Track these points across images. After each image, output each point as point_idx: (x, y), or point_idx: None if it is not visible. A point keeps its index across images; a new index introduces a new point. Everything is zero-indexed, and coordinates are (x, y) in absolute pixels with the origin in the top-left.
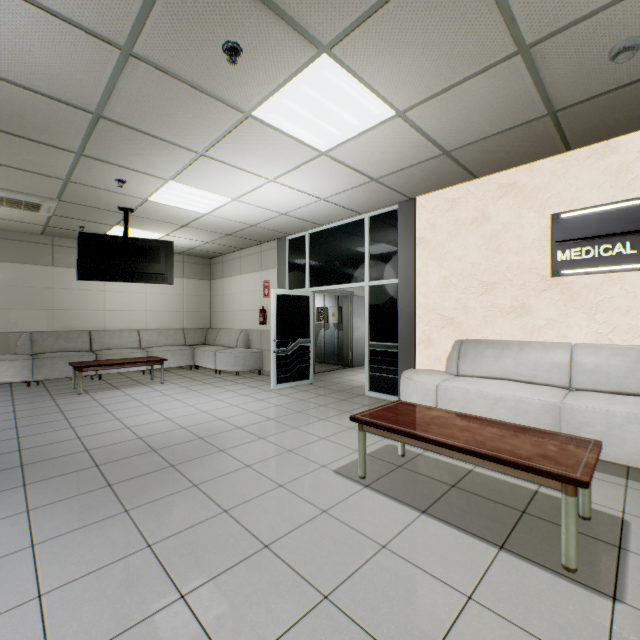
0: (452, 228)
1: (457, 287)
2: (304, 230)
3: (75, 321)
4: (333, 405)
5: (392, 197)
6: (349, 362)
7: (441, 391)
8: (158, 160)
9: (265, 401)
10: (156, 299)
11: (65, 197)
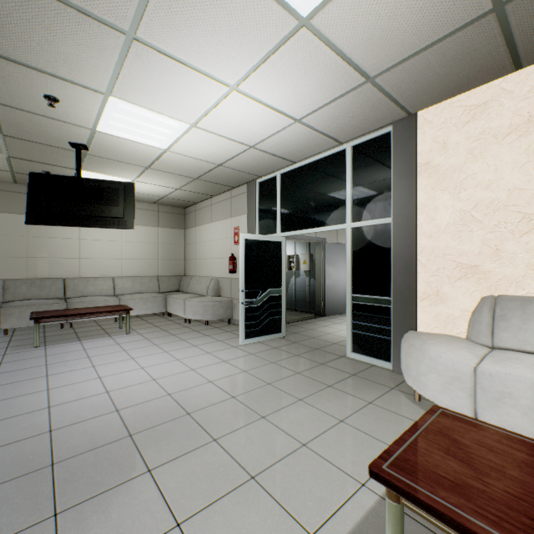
0: (475, 145)
1: (483, 224)
2: (275, 170)
3: (50, 269)
4: (311, 373)
5: (386, 113)
6: (321, 311)
7: (484, 378)
8: (79, 54)
9: (229, 363)
10: (131, 247)
11: (6, 130)
